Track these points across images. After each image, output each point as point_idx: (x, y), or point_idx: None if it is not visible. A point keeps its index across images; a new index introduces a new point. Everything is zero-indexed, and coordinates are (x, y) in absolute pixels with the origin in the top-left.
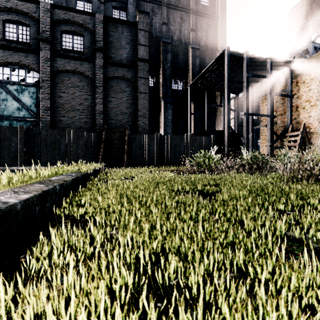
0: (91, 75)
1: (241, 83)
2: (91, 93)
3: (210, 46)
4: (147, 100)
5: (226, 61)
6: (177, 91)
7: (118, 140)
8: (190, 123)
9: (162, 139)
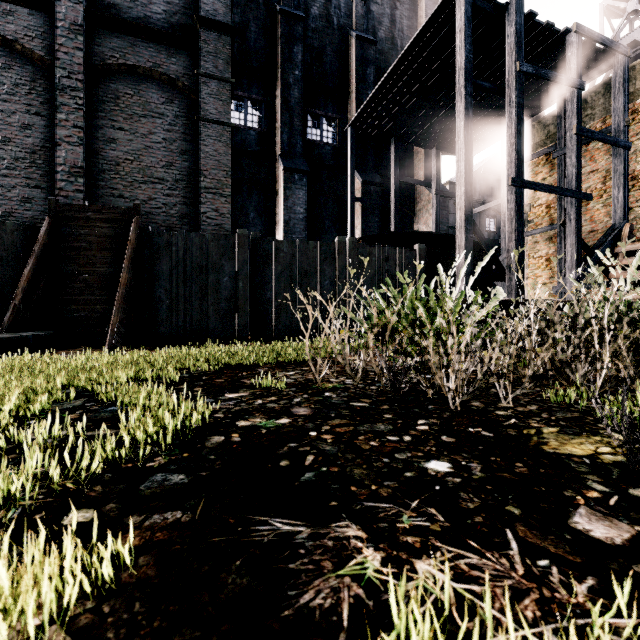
0: (44, 52)
1: (501, 94)
2: (45, 110)
3: (400, 42)
4: (229, 145)
5: (462, 16)
6: (320, 145)
7: (105, 249)
8: (353, 222)
9: (263, 253)
